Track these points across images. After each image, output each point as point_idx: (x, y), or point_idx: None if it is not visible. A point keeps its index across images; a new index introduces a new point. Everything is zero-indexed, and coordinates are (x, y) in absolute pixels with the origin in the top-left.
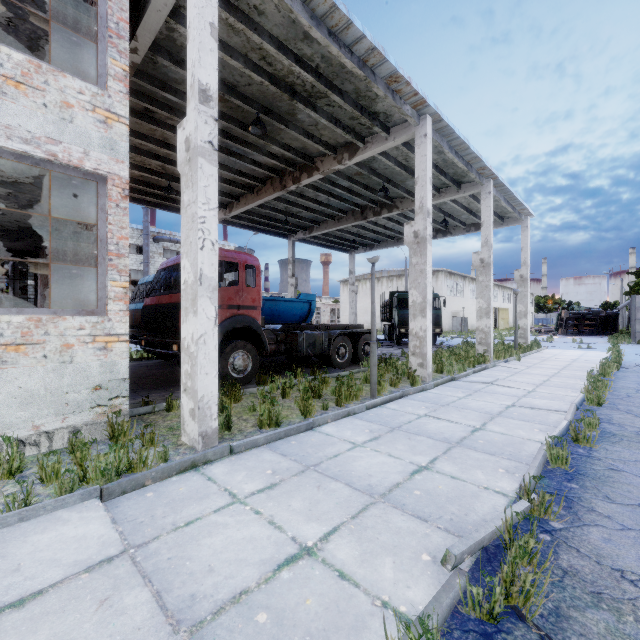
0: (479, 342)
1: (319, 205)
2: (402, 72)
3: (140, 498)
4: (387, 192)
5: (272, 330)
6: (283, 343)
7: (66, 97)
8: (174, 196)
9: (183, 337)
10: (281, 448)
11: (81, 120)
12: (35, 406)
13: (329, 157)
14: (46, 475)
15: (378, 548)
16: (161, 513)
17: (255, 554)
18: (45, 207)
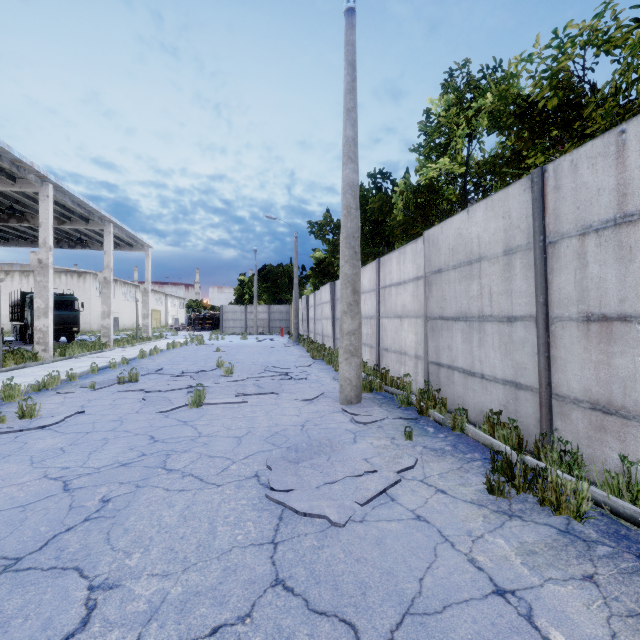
0: (103, 335)
1: None
2: (26, 160)
3: None
4: (16, 211)
5: None
6: None
7: None
8: None
9: None
10: None
11: None
12: None
13: None
14: None
15: None
16: None
17: None
18: None
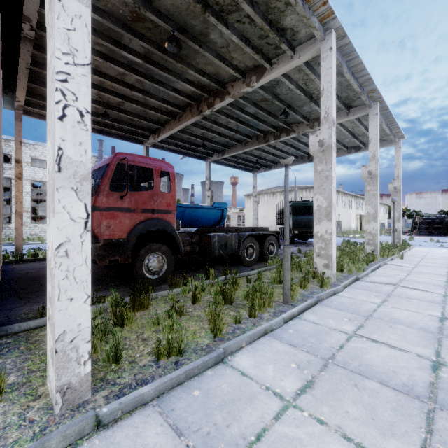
0: (367, 242)
1: (230, 130)
2: None
3: None
4: (287, 115)
5: (187, 233)
6: (197, 244)
7: None
8: (111, 123)
9: (47, 246)
10: (177, 409)
11: None
12: None
13: (239, 81)
14: None
15: None
16: None
17: None
18: None
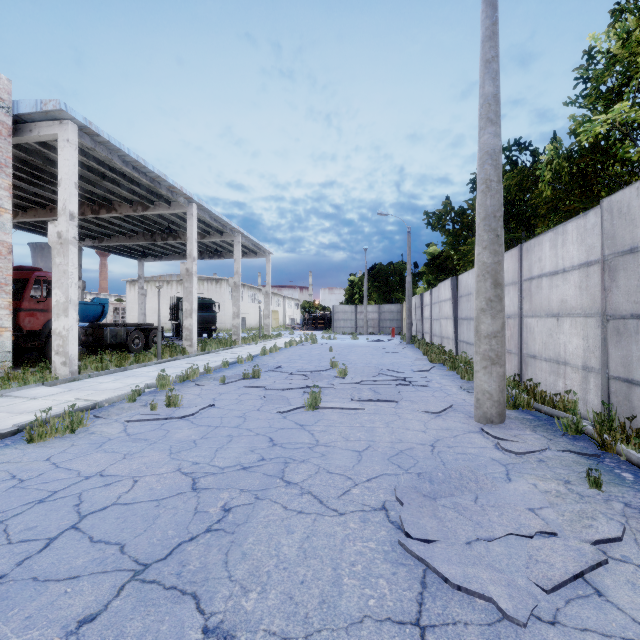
0: (233, 333)
1: (112, 225)
2: (177, 185)
3: (60, 386)
4: (172, 230)
5: (81, 327)
6: (90, 336)
7: None
8: None
9: (55, 328)
10: (114, 375)
11: None
12: None
13: (126, 205)
14: (1, 386)
15: None
16: (76, 386)
17: (120, 385)
18: None
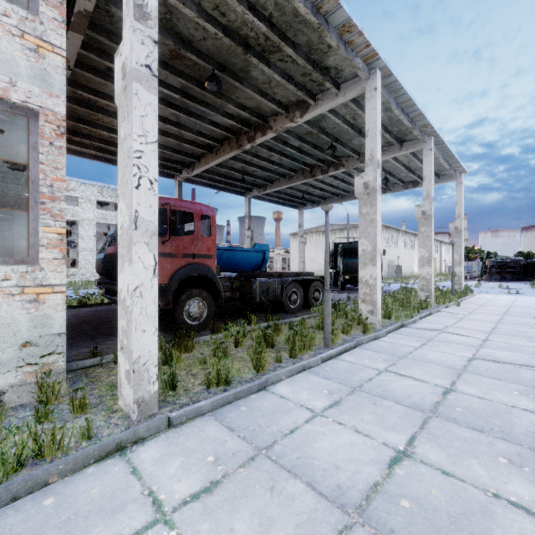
0: (421, 288)
1: (272, 164)
2: (355, 21)
3: (33, 509)
4: (335, 150)
5: (227, 278)
6: (238, 290)
7: None
8: None
9: (120, 288)
10: (228, 417)
11: (6, 46)
12: None
13: (281, 116)
14: None
15: None
16: None
17: None
18: (0, 156)
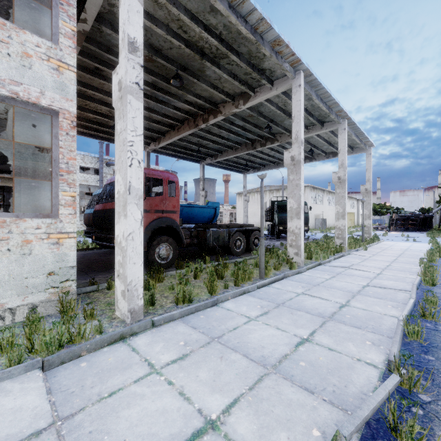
0: (337, 237)
1: (222, 139)
2: (283, 37)
3: (75, 368)
4: (270, 129)
5: (188, 228)
6: (196, 237)
7: (26, 49)
8: None
9: (117, 235)
10: (192, 321)
11: (38, 67)
12: (0, 288)
13: (229, 103)
14: (2, 346)
15: (273, 422)
16: (90, 383)
17: (166, 428)
18: (19, 138)
